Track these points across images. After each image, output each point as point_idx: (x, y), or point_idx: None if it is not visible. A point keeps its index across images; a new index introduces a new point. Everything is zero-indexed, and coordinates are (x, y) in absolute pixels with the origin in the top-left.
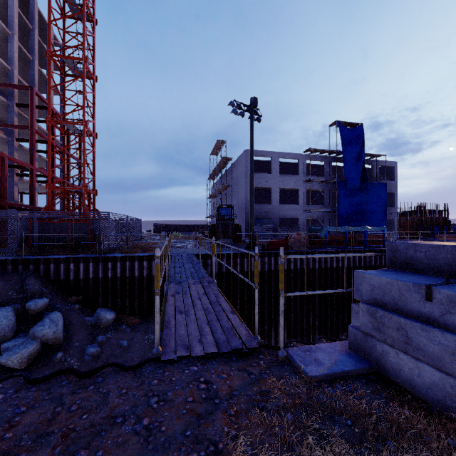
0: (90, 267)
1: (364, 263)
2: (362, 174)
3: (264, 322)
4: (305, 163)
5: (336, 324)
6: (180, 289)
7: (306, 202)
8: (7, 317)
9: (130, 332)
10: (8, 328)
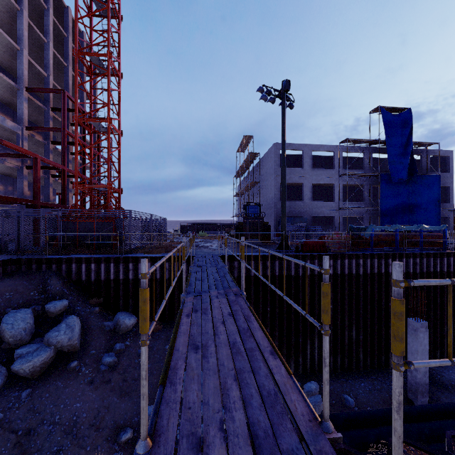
0: (111, 268)
1: (420, 268)
2: (409, 166)
3: (298, 334)
4: (341, 155)
5: (385, 340)
6: (199, 304)
7: (342, 199)
8: (25, 320)
9: (150, 340)
10: (25, 332)
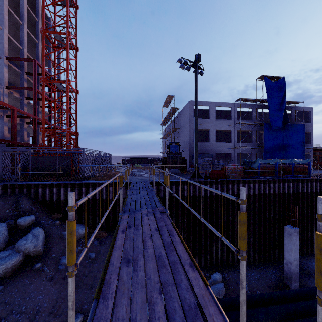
0: (69, 191)
1: (292, 190)
2: (283, 118)
3: (207, 238)
4: (236, 110)
5: (268, 241)
6: (133, 221)
7: (237, 140)
8: (0, 231)
9: (97, 245)
10: (0, 241)
